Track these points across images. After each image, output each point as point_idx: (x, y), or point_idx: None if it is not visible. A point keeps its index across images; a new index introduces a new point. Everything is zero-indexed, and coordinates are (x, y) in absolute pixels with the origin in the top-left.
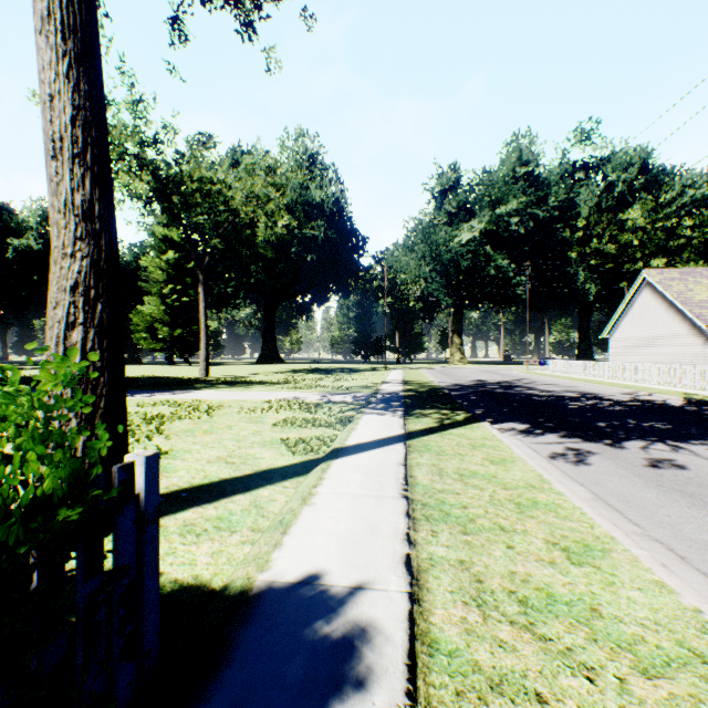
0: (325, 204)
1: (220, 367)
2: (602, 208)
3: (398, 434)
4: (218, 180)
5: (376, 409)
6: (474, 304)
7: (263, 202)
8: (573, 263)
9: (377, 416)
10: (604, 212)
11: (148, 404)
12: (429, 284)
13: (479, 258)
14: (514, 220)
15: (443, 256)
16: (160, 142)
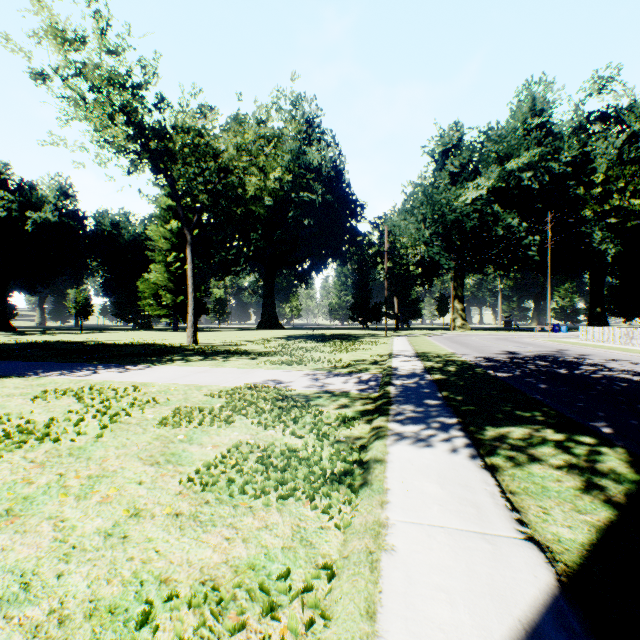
0: (323, 168)
1: (219, 333)
2: (623, 161)
3: (547, 597)
4: (206, 132)
5: (407, 422)
6: (478, 268)
7: (255, 157)
8: (588, 223)
9: (419, 451)
10: (626, 166)
11: (58, 392)
12: (430, 248)
13: (486, 217)
14: (527, 175)
15: (446, 216)
16: (139, 84)
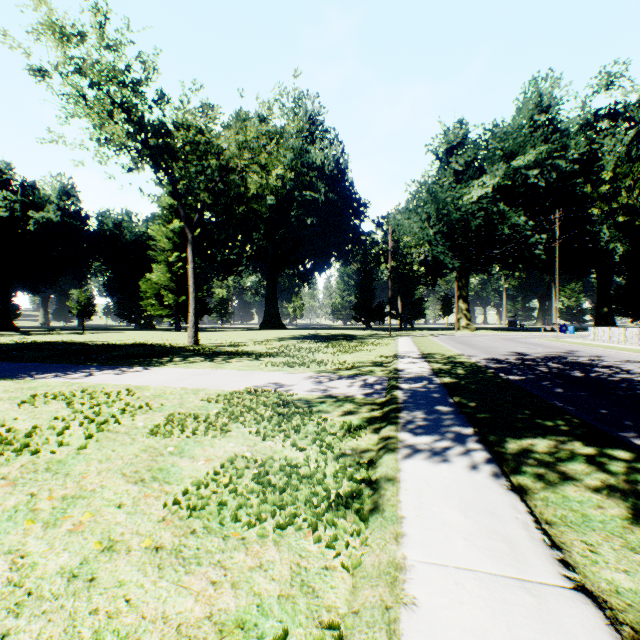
0: (326, 166)
1: (221, 333)
2: (631, 158)
3: None
4: (207, 129)
5: (418, 433)
6: (483, 267)
7: (257, 154)
8: (595, 221)
9: (435, 468)
10: (634, 163)
11: (48, 396)
12: (434, 247)
13: (491, 216)
14: (533, 172)
15: (450, 215)
16: (138, 80)
